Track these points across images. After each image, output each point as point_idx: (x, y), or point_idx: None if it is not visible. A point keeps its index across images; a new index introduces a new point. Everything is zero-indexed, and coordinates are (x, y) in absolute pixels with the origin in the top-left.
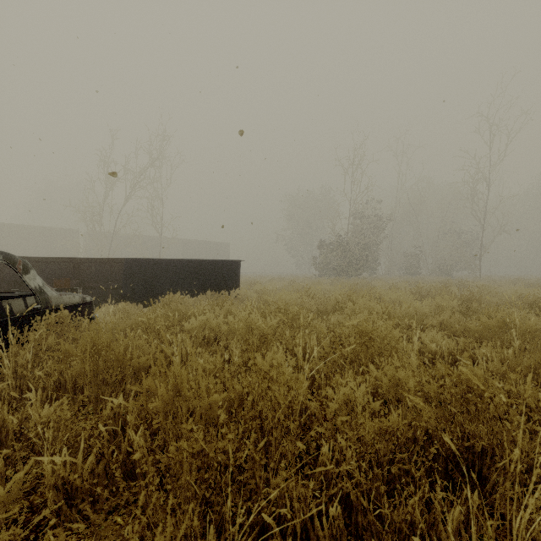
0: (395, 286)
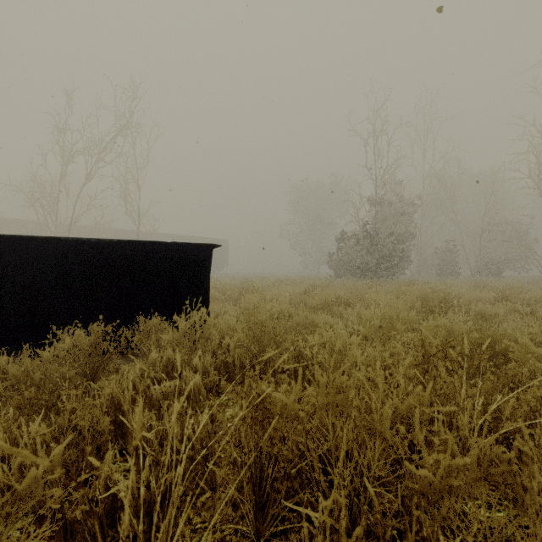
0: (511, 296)
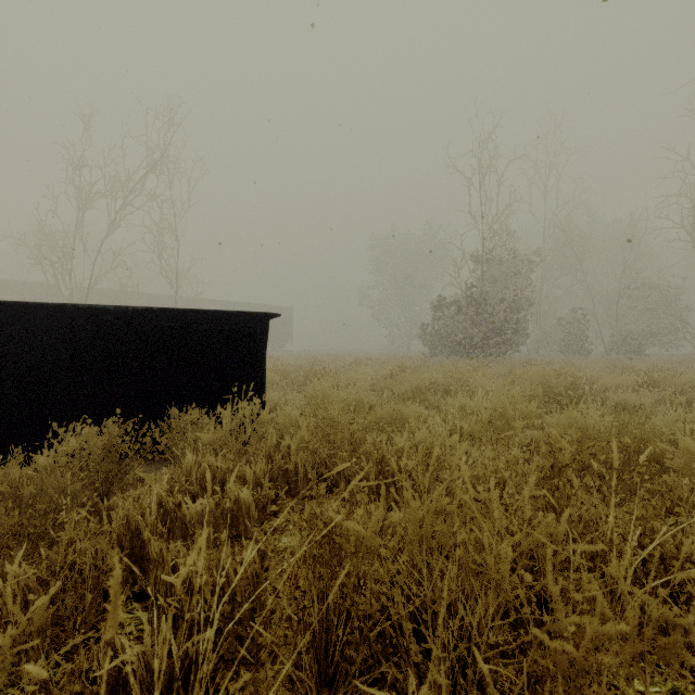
0: (659, 381)
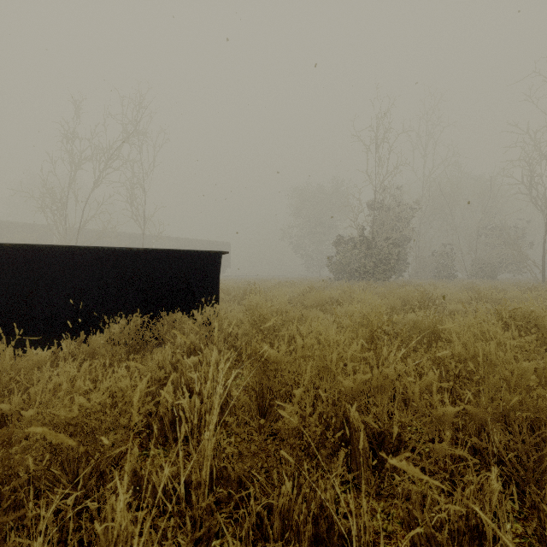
0: (484, 296)
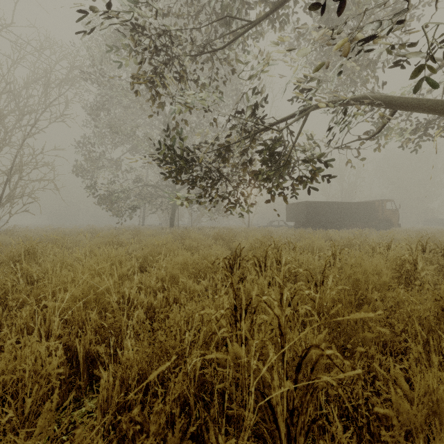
0: None
